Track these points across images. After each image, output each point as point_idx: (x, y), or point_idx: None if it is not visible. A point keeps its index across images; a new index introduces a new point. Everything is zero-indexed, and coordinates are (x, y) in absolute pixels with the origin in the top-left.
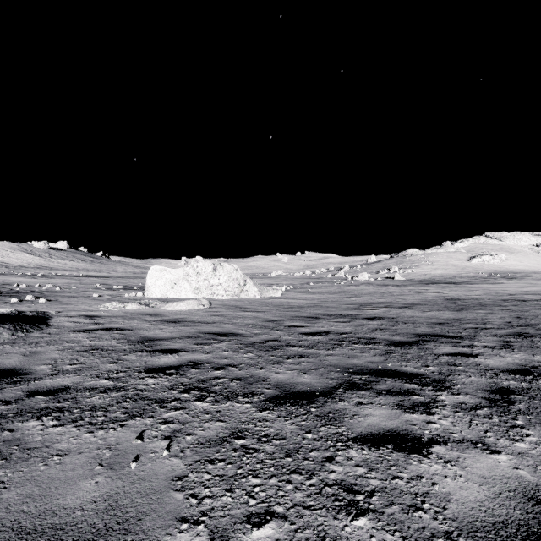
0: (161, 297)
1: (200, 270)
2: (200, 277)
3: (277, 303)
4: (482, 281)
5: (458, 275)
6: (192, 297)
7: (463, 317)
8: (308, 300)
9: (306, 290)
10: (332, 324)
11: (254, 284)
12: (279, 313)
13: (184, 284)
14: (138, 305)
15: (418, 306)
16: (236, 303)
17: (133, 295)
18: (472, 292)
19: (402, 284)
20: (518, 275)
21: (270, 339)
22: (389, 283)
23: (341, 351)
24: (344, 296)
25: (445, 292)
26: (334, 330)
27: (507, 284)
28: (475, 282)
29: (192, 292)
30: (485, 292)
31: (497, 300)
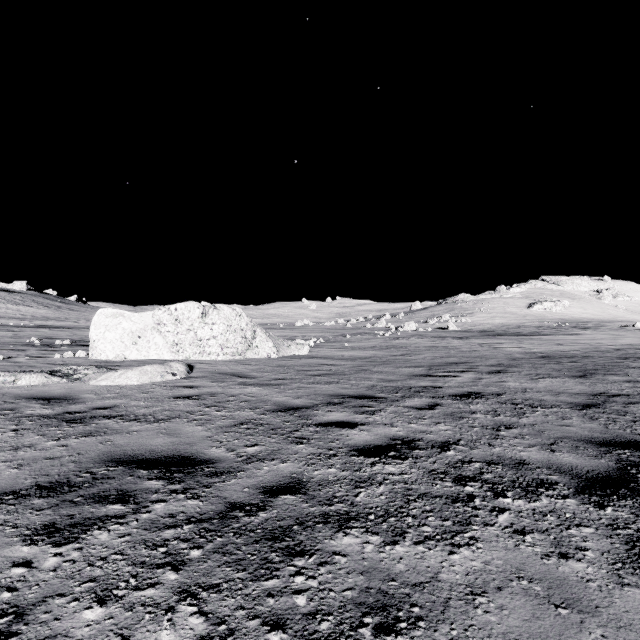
0: (115, 358)
1: (181, 316)
2: (181, 327)
3: (302, 367)
4: (554, 332)
5: (521, 325)
6: (168, 357)
7: (605, 390)
8: (347, 360)
9: (342, 344)
10: (407, 414)
11: (269, 337)
12: (305, 387)
13: (155, 337)
14: (44, 377)
15: (515, 369)
16: (235, 368)
17: (70, 355)
18: (563, 347)
19: (463, 336)
20: (589, 324)
21: (279, 483)
22: (445, 335)
23: (494, 546)
24: (396, 353)
25: (528, 346)
26: (419, 433)
27: (588, 335)
28: (547, 333)
29: (168, 349)
30: (581, 347)
31: (613, 358)
